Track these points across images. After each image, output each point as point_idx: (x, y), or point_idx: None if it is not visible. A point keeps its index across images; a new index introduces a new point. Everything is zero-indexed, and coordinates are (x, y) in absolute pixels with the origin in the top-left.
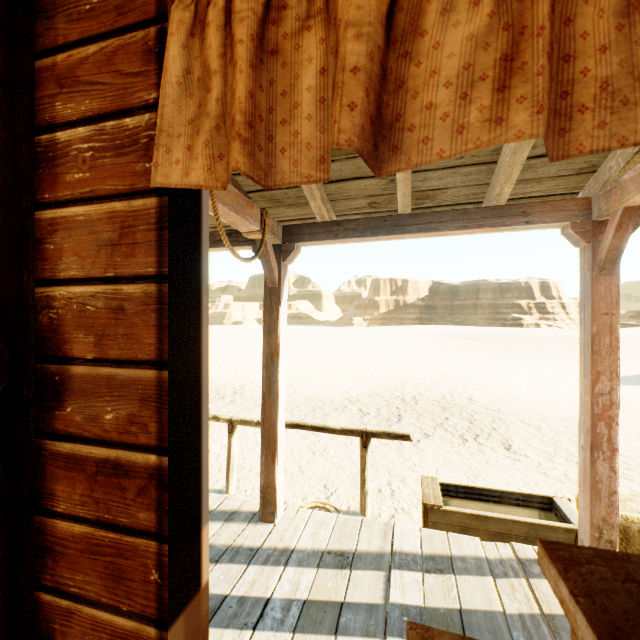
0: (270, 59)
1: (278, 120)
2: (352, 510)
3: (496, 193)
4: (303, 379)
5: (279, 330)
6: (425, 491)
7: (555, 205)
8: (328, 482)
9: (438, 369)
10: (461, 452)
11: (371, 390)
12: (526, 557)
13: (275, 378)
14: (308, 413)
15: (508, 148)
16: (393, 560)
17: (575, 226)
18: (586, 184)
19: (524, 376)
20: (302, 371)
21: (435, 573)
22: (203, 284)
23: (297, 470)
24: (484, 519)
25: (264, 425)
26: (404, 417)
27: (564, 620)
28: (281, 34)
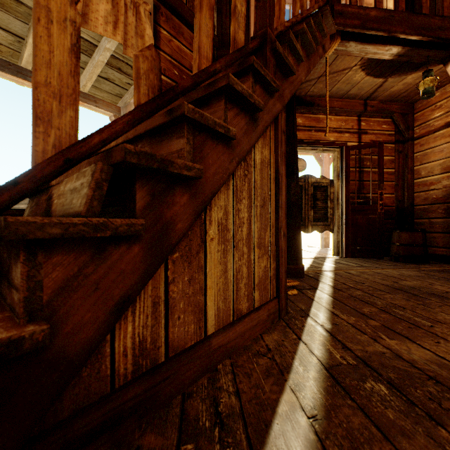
0: None
1: None
2: None
3: (84, 84)
4: None
5: None
6: None
7: (108, 104)
8: None
9: None
10: None
11: None
12: None
13: None
14: None
15: (92, 64)
16: None
17: (115, 116)
18: (119, 103)
19: None
20: None
21: None
22: None
23: None
24: None
25: None
26: None
27: None
28: None
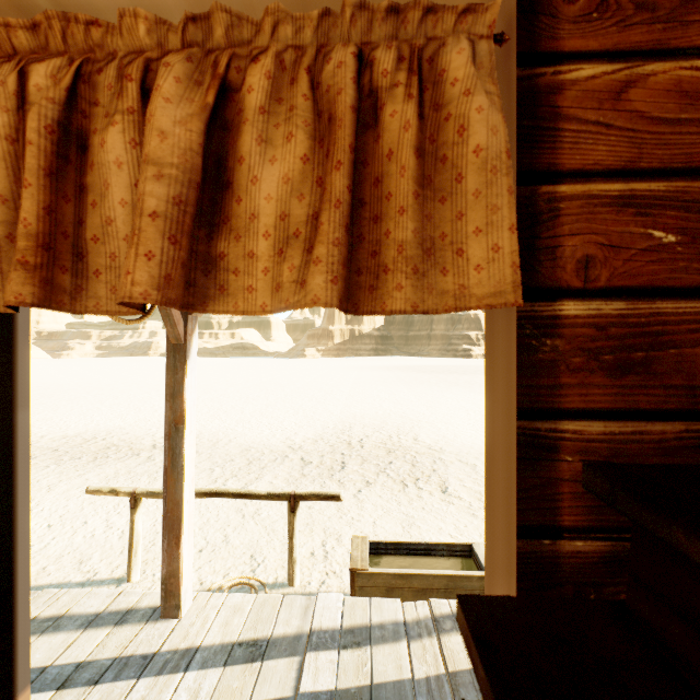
0: (80, 162)
1: (89, 235)
2: (280, 581)
3: None
4: (241, 425)
5: (185, 393)
6: (353, 554)
7: None
8: (256, 551)
9: (388, 406)
10: (400, 499)
11: (317, 434)
12: (441, 613)
13: (180, 449)
14: (242, 467)
15: None
16: (310, 641)
17: None
18: None
19: (468, 411)
20: (241, 414)
21: (352, 648)
22: (19, 398)
23: (221, 540)
24: (408, 577)
25: (166, 505)
26: (348, 464)
27: (465, 675)
28: (94, 136)
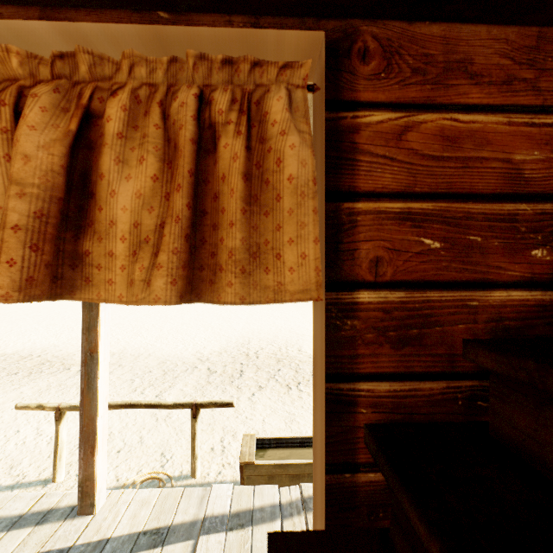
0: None
1: None
2: (184, 474)
3: None
4: (160, 341)
5: (99, 327)
6: (243, 450)
7: None
8: (166, 449)
9: (280, 323)
10: (285, 400)
11: (222, 348)
12: (309, 495)
13: (95, 374)
14: (159, 377)
15: None
16: (203, 526)
17: None
18: None
19: None
20: (160, 332)
21: (237, 529)
22: None
23: (137, 441)
24: (285, 466)
25: (83, 420)
26: (245, 372)
27: None
28: None
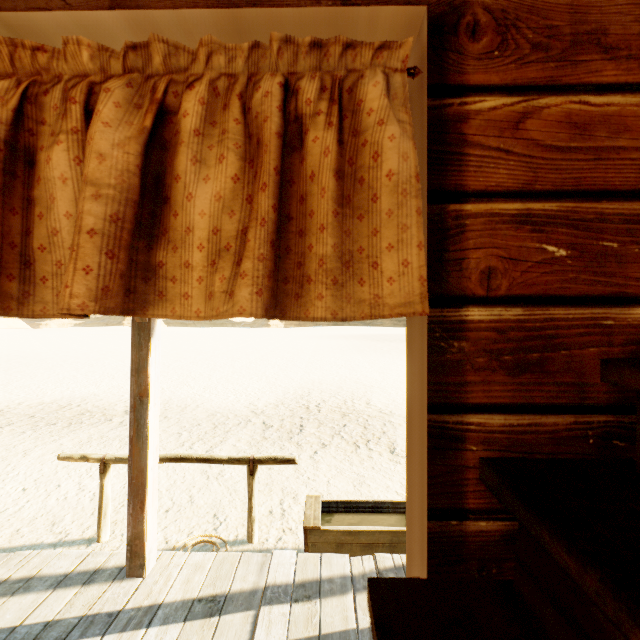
0: (28, 176)
1: (36, 244)
2: (240, 539)
3: None
4: (208, 391)
5: (149, 369)
6: (307, 513)
7: None
8: (219, 510)
9: (344, 373)
10: (352, 460)
11: (278, 399)
12: (385, 567)
13: (145, 420)
14: (208, 431)
15: None
16: (265, 596)
17: None
18: None
19: None
20: (209, 381)
21: (303, 601)
22: None
23: (187, 501)
24: (356, 533)
25: (132, 472)
26: (306, 427)
27: None
28: (40, 152)
